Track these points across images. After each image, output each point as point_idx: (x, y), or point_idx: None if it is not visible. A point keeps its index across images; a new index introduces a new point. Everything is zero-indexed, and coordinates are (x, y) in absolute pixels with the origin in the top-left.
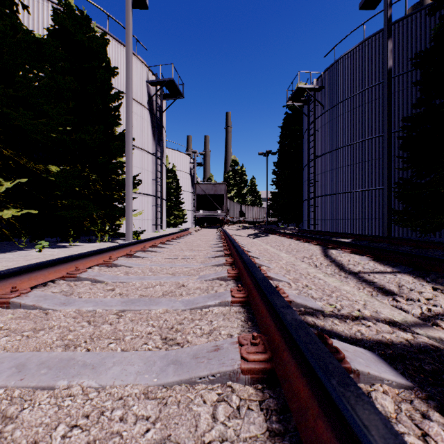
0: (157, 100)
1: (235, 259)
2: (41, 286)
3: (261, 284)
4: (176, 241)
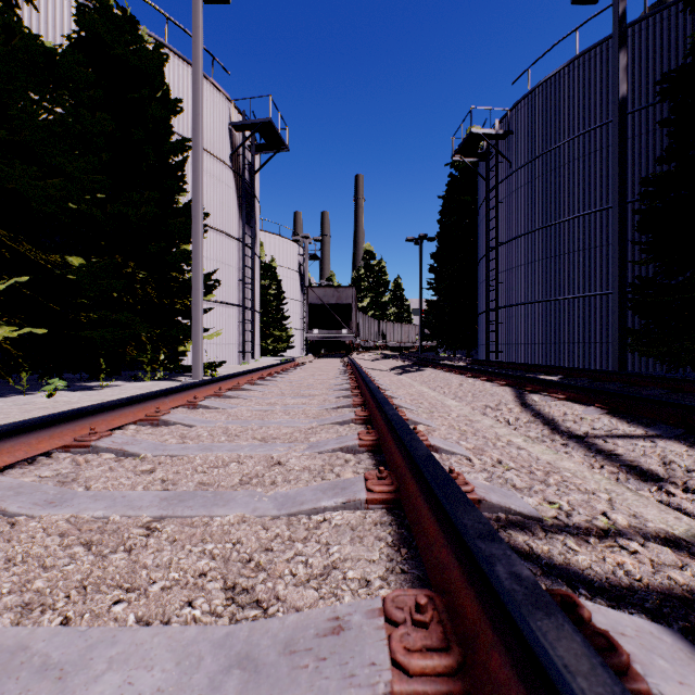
0: (246, 154)
1: (371, 413)
2: (23, 463)
3: (426, 472)
4: (274, 380)
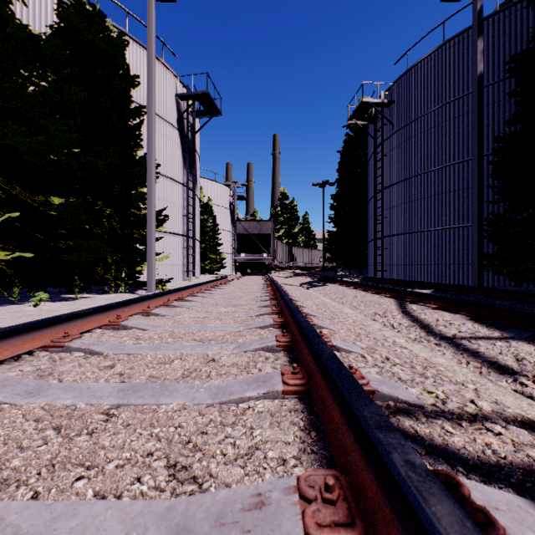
0: (189, 118)
1: (286, 319)
2: (10, 360)
3: (331, 370)
4: (210, 293)
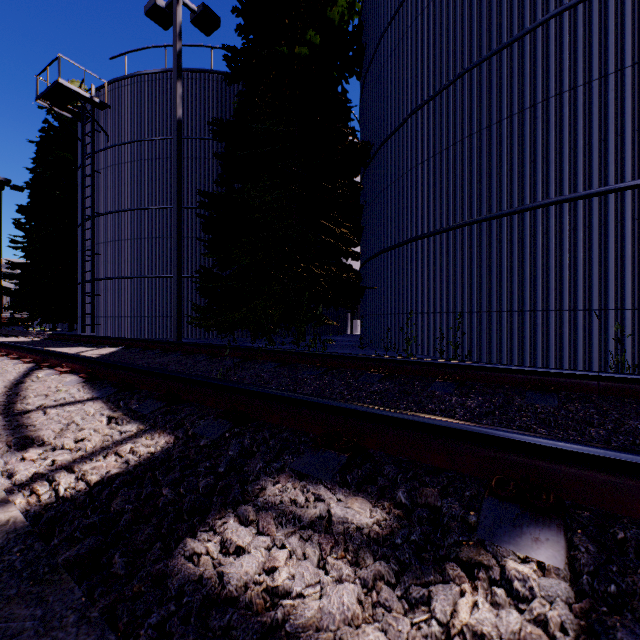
0: None
1: None
2: None
3: None
4: None
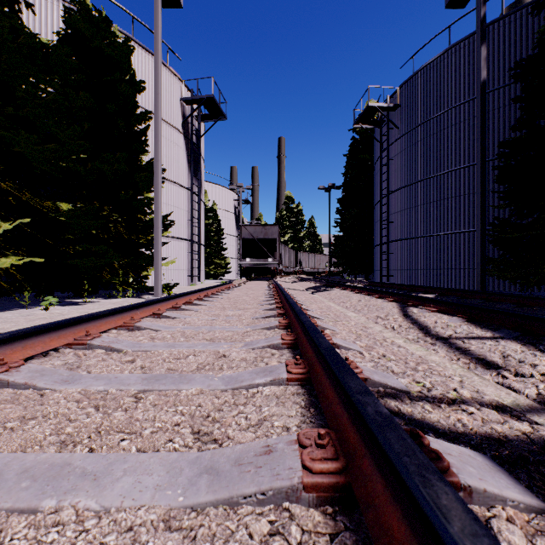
0: (194, 122)
1: (291, 321)
2: (40, 356)
3: (328, 358)
4: (217, 297)
